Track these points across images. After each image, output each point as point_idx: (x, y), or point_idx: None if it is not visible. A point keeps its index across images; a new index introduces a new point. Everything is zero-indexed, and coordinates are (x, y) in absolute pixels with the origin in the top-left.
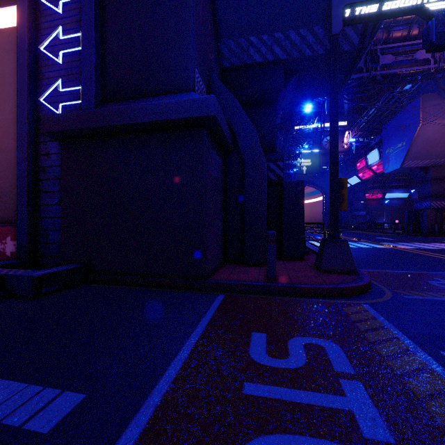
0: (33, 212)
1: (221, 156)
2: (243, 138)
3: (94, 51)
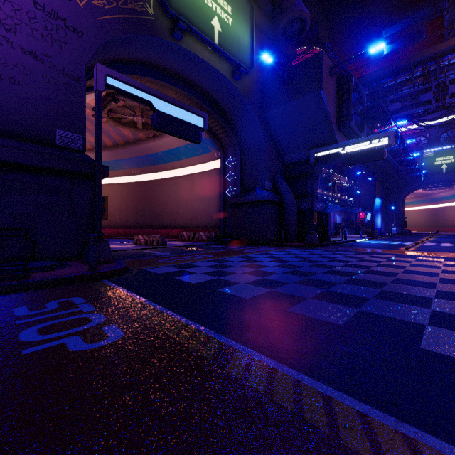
0: (224, 224)
1: (277, 205)
2: (284, 198)
3: (239, 179)
